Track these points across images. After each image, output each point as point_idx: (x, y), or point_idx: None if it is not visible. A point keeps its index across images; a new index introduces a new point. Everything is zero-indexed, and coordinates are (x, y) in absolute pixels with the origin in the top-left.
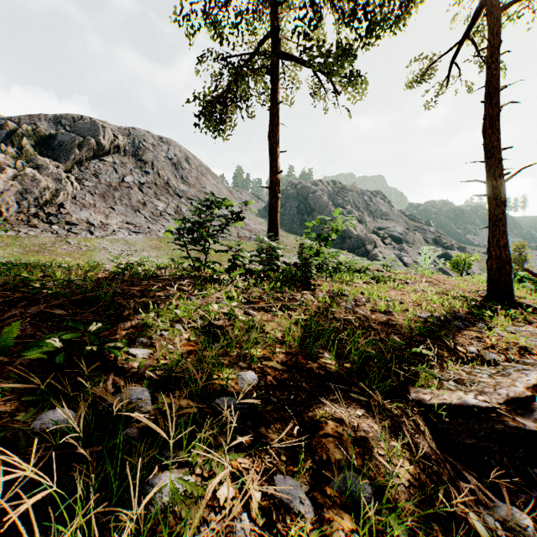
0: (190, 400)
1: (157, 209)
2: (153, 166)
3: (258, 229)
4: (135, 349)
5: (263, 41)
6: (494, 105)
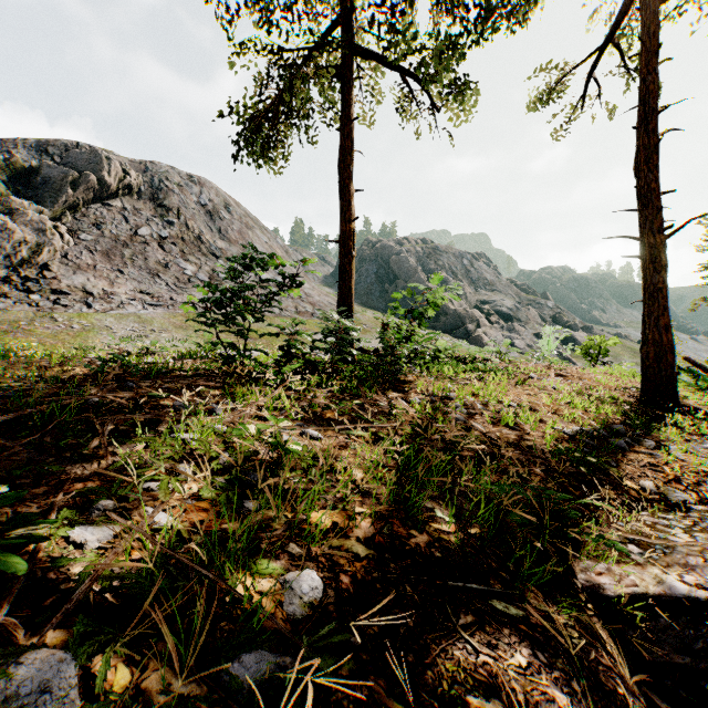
0: (174, 670)
1: (184, 273)
2: (180, 214)
3: (323, 302)
4: (84, 529)
5: (330, 32)
6: (651, 132)
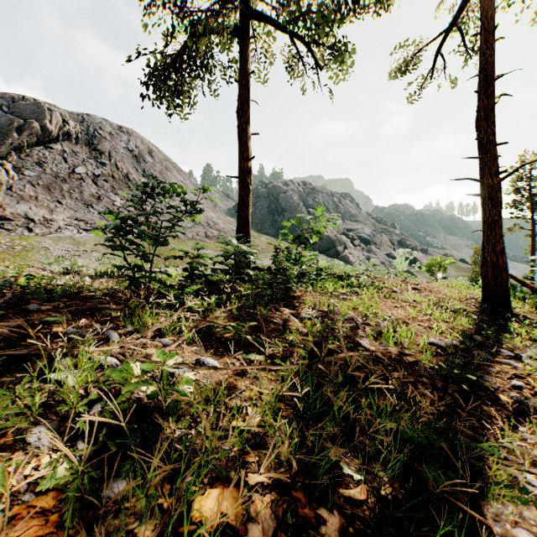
0: None
1: (114, 204)
2: (111, 157)
3: (227, 228)
4: None
5: None
6: (490, 94)
